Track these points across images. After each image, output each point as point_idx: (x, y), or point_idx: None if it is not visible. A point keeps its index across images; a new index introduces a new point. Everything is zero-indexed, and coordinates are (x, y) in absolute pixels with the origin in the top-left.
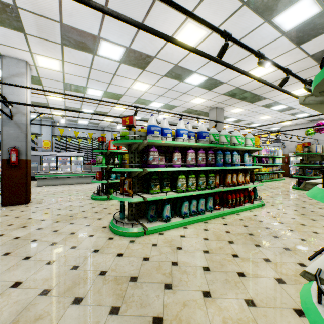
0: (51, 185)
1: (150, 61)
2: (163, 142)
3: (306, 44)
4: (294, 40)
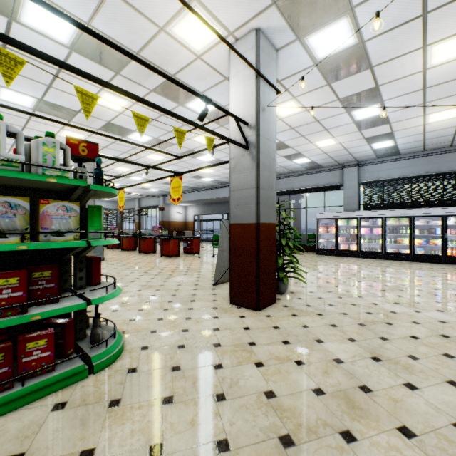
0: None
1: None
2: None
3: None
4: None
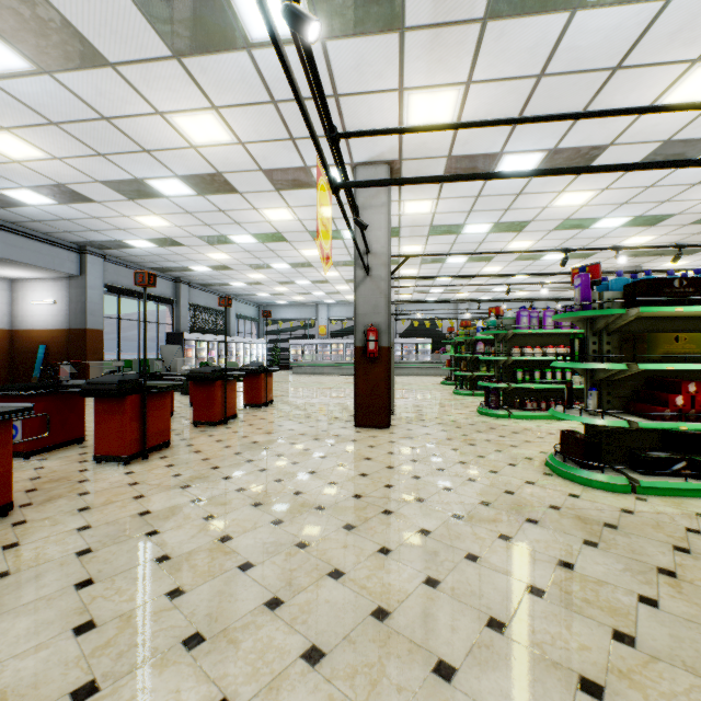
0: (401, 375)
1: (492, 258)
2: (486, 338)
3: (660, 224)
4: (638, 226)
